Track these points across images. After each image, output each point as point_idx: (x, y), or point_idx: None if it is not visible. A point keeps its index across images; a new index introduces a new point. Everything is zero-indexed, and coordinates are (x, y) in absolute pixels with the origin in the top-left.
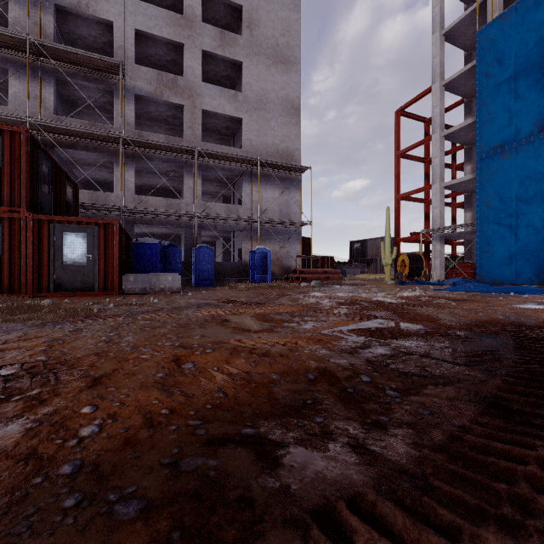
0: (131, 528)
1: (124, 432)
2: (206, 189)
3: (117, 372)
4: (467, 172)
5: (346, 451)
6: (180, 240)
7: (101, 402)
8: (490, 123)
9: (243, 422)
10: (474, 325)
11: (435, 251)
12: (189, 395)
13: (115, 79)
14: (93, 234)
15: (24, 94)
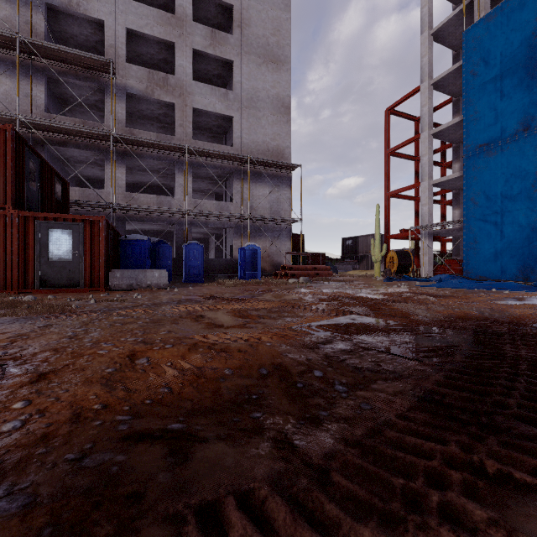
0: (5, 524)
1: (46, 427)
2: (198, 187)
3: (67, 368)
4: (455, 170)
5: (267, 446)
6: (173, 236)
7: (37, 397)
8: (477, 122)
9: (177, 417)
10: (445, 320)
11: (424, 247)
12: (131, 390)
13: (106, 77)
14: (79, 230)
15: (15, 92)
